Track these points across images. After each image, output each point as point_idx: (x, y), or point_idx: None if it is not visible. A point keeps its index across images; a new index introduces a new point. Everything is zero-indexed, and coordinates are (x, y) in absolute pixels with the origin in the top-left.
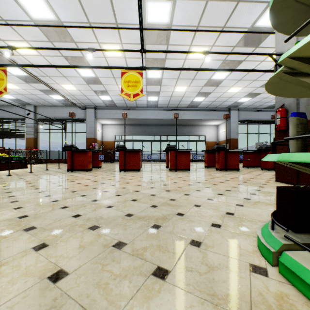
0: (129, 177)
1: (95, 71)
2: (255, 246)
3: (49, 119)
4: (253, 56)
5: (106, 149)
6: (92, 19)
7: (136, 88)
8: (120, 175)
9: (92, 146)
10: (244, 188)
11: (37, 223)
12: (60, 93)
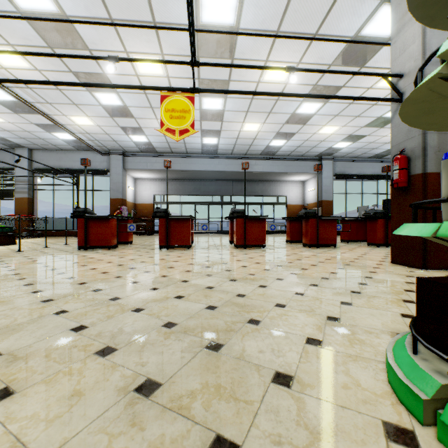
0: (173, 258)
1: (123, 97)
2: (384, 382)
3: (53, 169)
4: (356, 81)
5: (140, 215)
6: (116, 14)
7: (184, 121)
8: (161, 255)
9: (119, 210)
10: (348, 274)
11: (4, 345)
12: (69, 130)
